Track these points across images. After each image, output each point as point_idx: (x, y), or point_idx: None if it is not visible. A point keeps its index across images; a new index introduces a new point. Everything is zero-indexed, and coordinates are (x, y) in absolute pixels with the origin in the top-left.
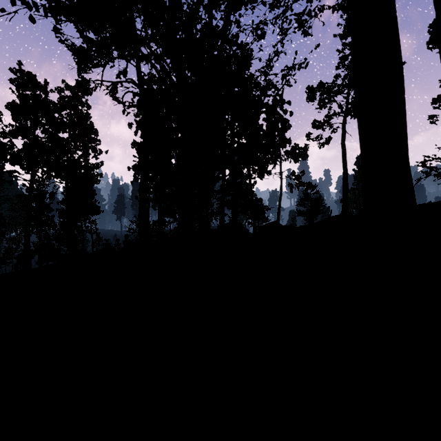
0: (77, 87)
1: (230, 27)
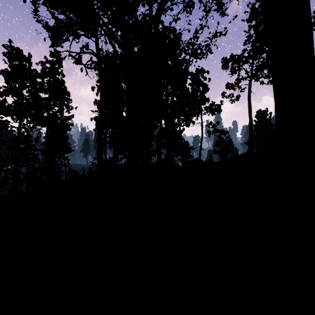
0: (51, 56)
1: (166, 1)
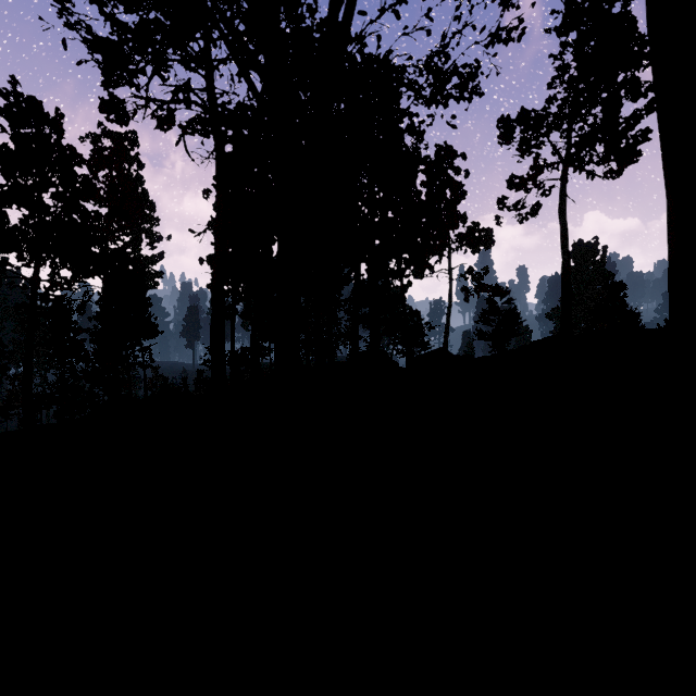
0: (102, 111)
1: None
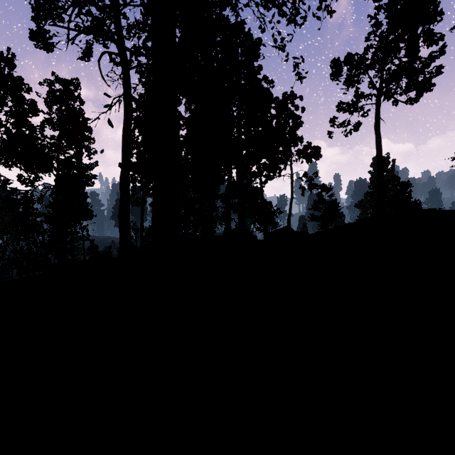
0: (32, 39)
1: None
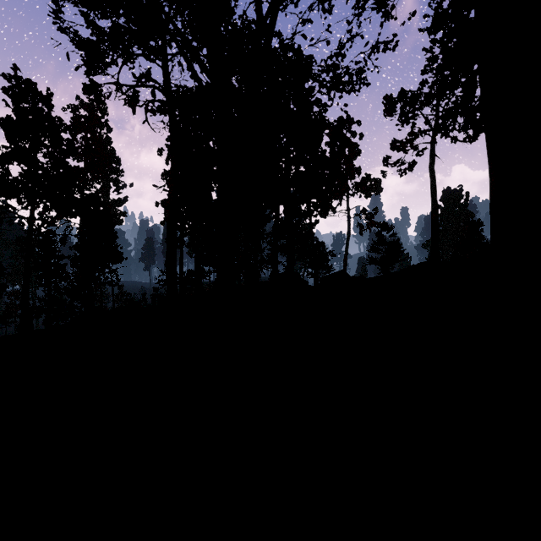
0: (84, 93)
1: None
